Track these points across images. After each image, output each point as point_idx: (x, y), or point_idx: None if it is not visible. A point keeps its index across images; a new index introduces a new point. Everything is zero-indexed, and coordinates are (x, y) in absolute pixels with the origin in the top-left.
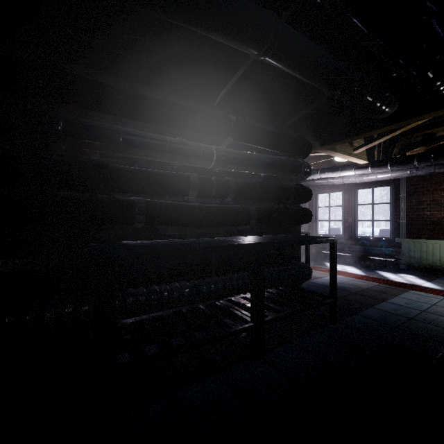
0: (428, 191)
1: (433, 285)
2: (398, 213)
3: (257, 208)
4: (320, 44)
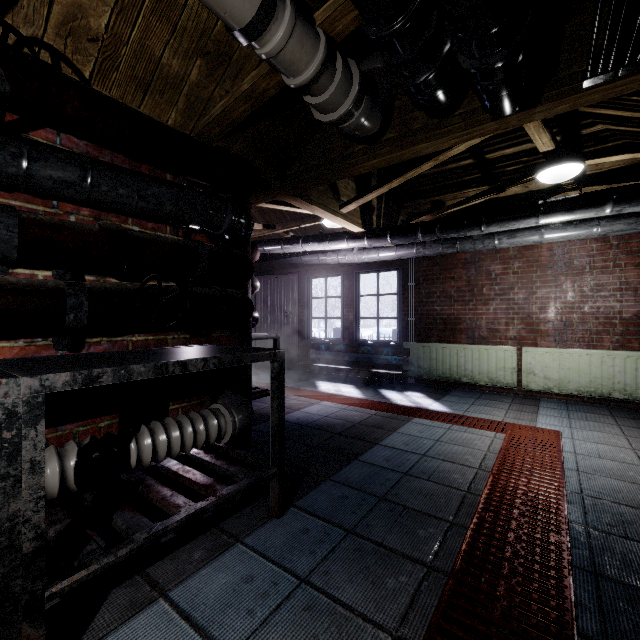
0: (438, 279)
1: (441, 406)
2: (407, 308)
3: (93, 287)
4: None
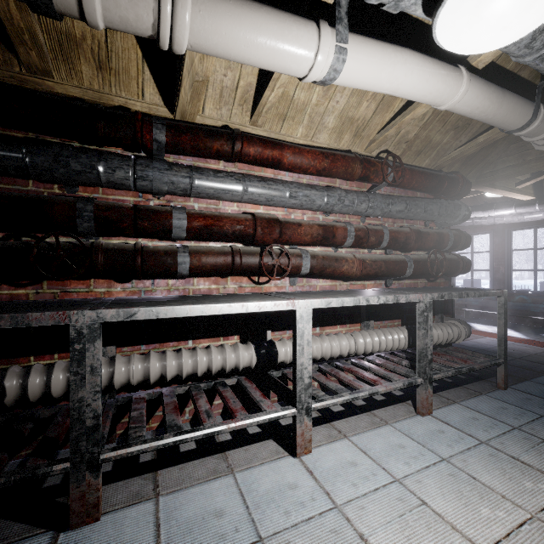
0: None
1: None
2: None
3: (412, 257)
4: (492, 75)
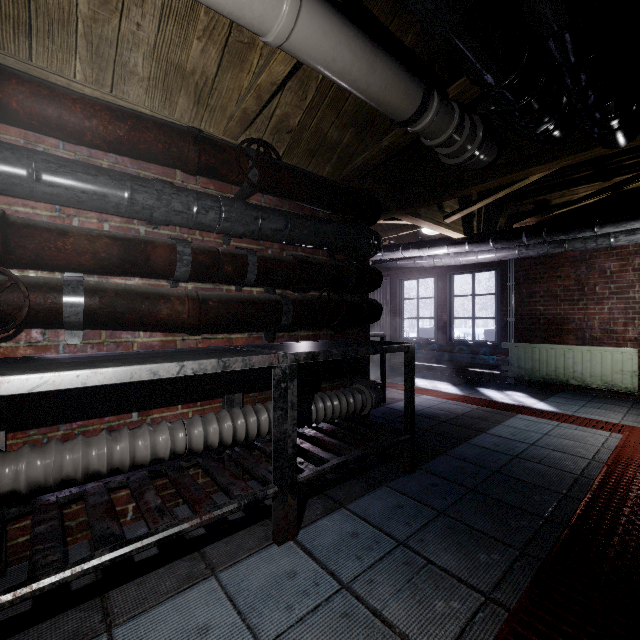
0: (541, 278)
1: (547, 406)
2: (505, 308)
3: (293, 298)
4: (387, 49)
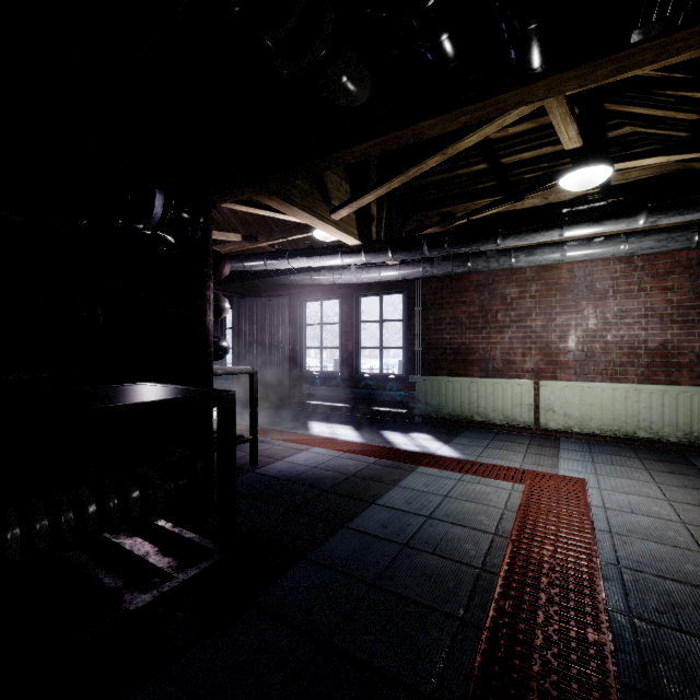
0: (448, 303)
1: (451, 450)
2: (413, 336)
3: None
4: None
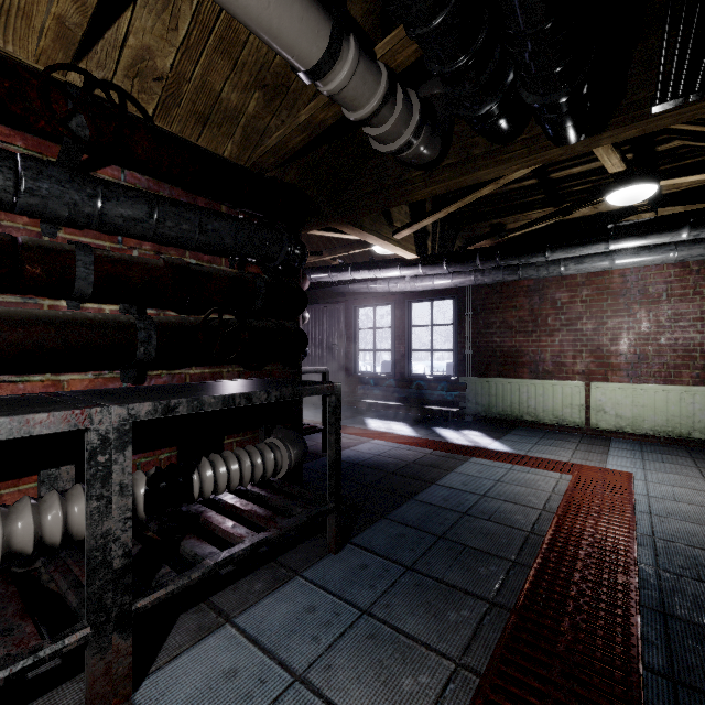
0: (498, 308)
1: (502, 446)
2: (463, 339)
3: (160, 321)
4: None
